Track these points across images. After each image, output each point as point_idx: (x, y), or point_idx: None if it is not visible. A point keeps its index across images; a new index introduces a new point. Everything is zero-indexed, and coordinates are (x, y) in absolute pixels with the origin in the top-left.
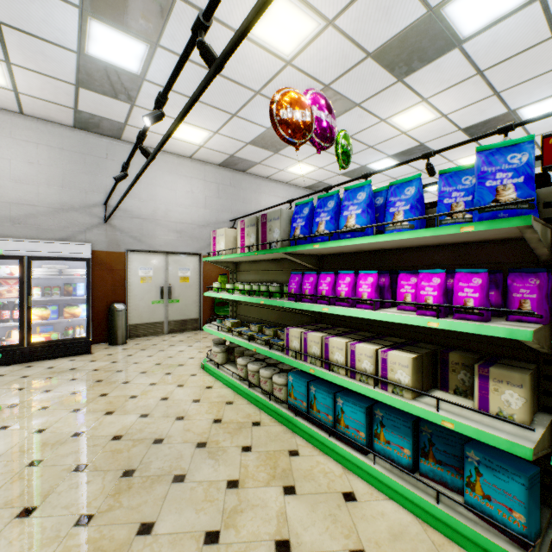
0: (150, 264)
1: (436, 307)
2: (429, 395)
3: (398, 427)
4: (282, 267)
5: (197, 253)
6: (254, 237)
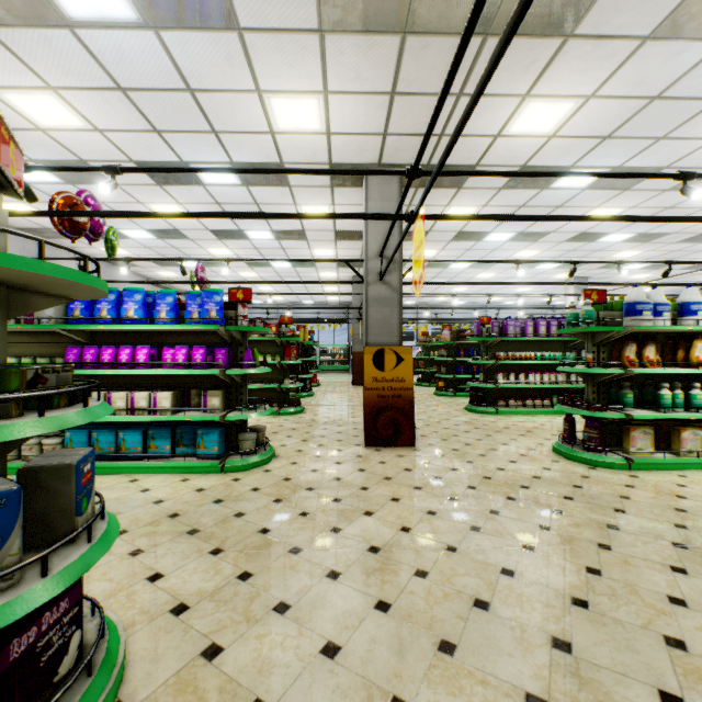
0: None
1: (184, 364)
2: (181, 409)
3: (164, 435)
4: (41, 340)
5: None
6: None
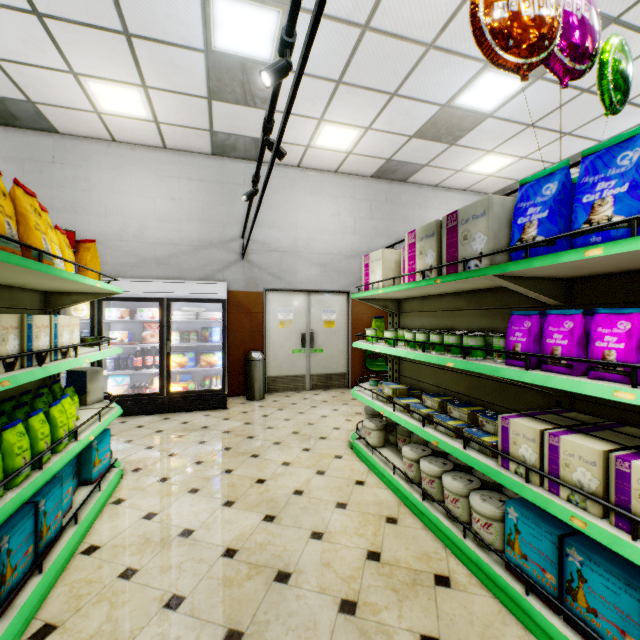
0: (290, 305)
1: None
2: None
3: None
4: (479, 305)
5: (345, 290)
6: (433, 255)
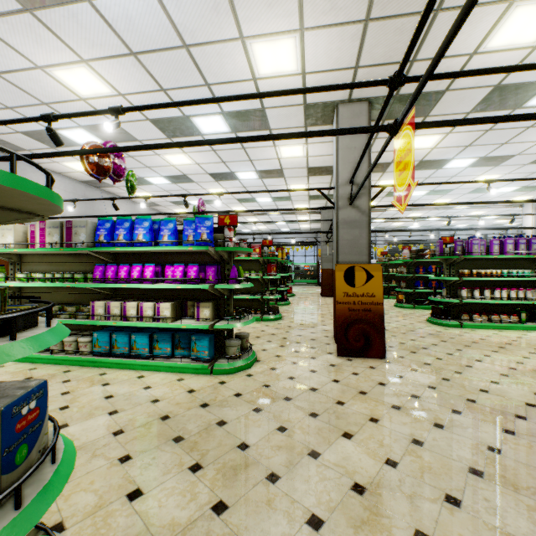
0: None
1: (181, 280)
2: (178, 318)
3: (166, 339)
4: (80, 260)
5: None
6: (58, 237)
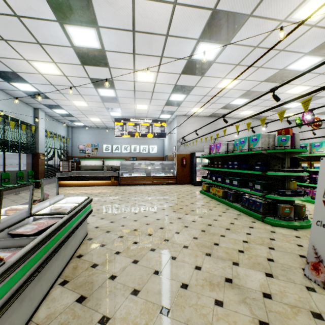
0: None
1: None
2: None
3: None
4: None
5: None
6: None
